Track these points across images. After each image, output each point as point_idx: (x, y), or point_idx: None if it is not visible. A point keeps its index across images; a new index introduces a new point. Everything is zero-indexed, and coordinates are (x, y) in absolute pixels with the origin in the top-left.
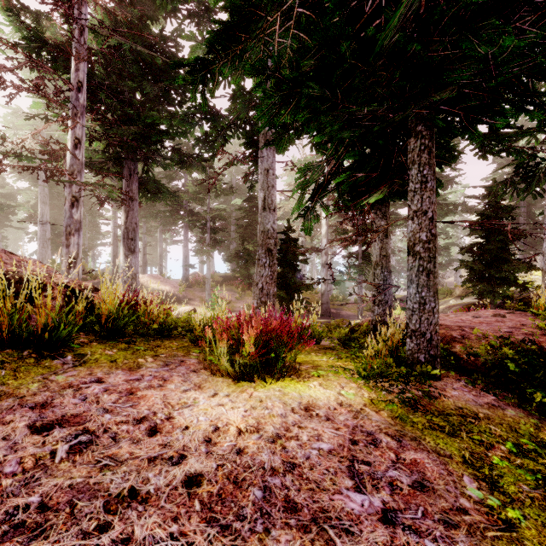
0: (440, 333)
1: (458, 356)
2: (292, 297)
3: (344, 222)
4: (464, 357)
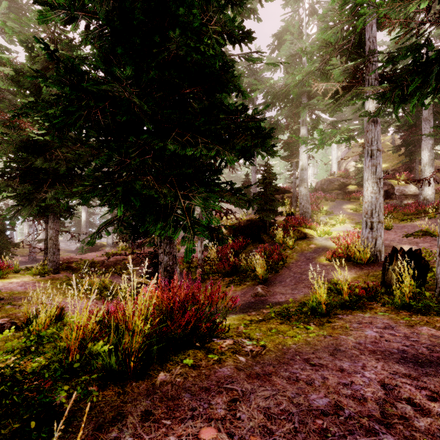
0: (71, 261)
1: (72, 266)
2: (1, 252)
3: (33, 220)
4: (74, 267)
